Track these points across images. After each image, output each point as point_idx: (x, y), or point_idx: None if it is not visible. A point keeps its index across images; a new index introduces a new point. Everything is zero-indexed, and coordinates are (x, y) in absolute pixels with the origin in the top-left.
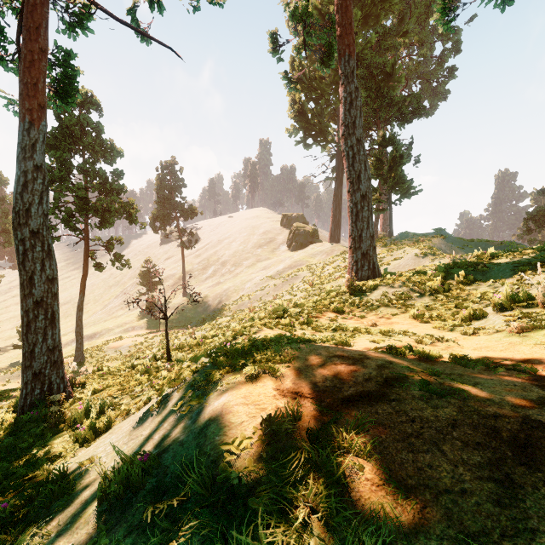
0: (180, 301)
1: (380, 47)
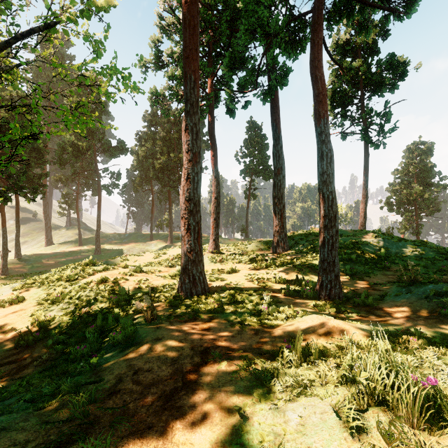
0: None
1: None
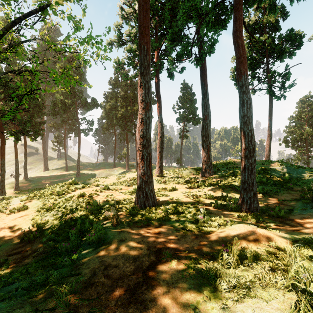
0: None
1: None
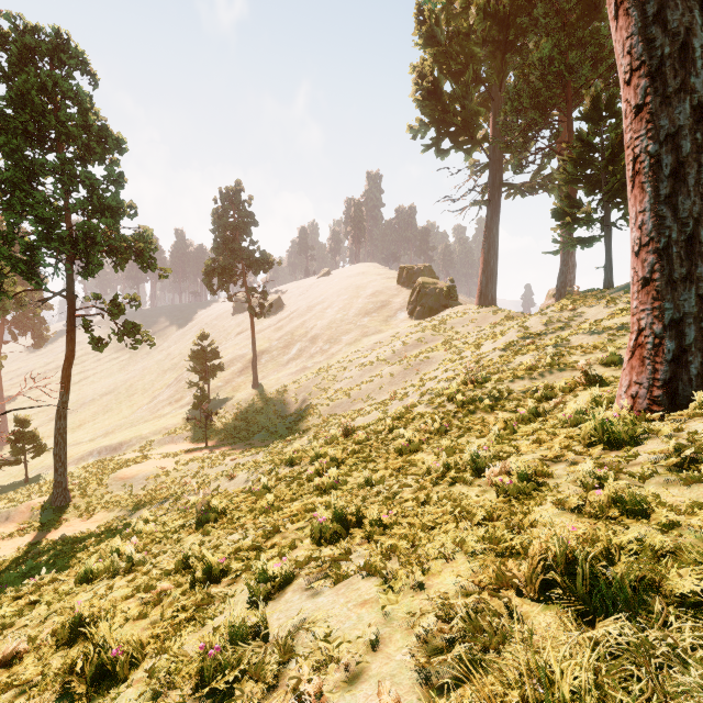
0: (246, 396)
1: None
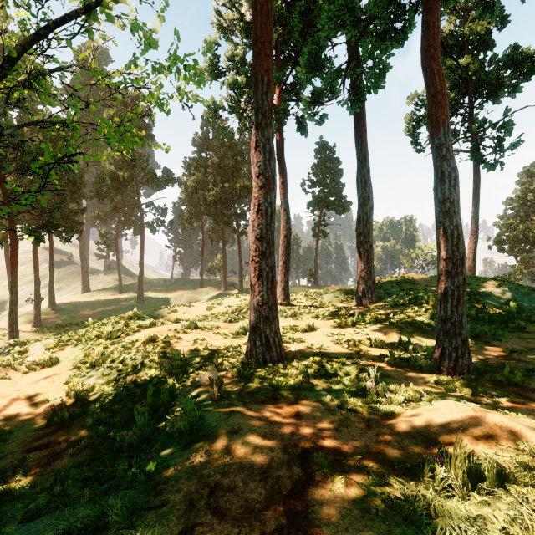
0: None
1: None
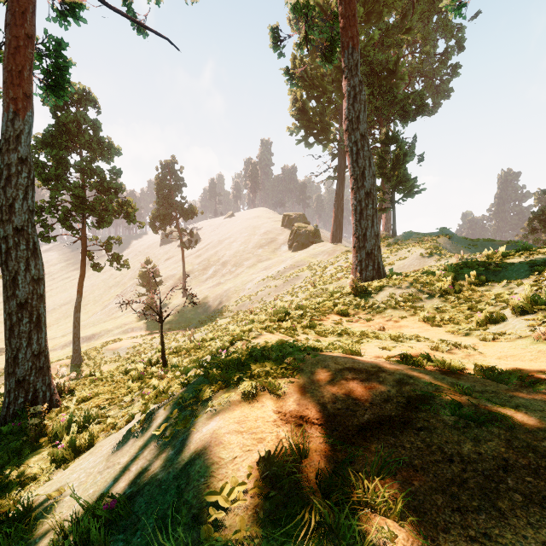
0: (180, 302)
1: (382, 44)
